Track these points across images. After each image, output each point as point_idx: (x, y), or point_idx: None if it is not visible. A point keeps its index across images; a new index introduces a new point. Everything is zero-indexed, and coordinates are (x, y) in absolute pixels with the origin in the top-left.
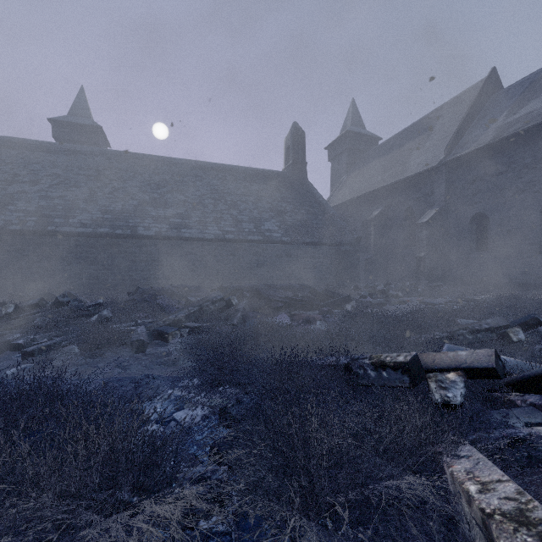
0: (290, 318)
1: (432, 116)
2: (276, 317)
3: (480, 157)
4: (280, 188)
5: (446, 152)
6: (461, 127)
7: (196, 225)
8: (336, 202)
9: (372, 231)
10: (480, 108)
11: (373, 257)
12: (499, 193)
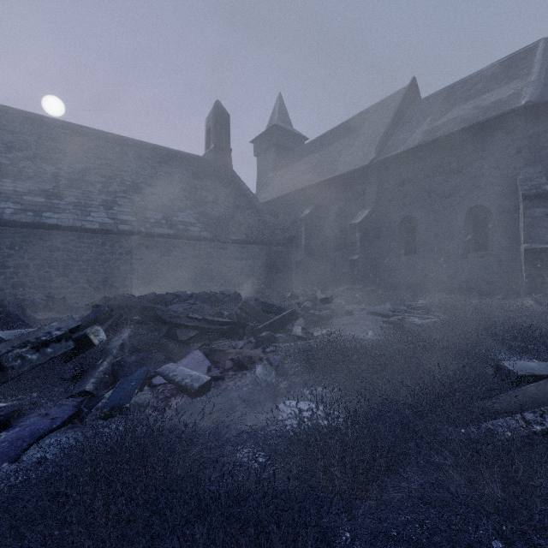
0: (208, 358)
1: (358, 118)
2: (183, 359)
3: (410, 158)
4: (200, 174)
5: (377, 152)
6: (390, 129)
7: (72, 209)
8: (264, 200)
9: (303, 231)
10: (404, 114)
11: (304, 260)
12: (427, 196)
